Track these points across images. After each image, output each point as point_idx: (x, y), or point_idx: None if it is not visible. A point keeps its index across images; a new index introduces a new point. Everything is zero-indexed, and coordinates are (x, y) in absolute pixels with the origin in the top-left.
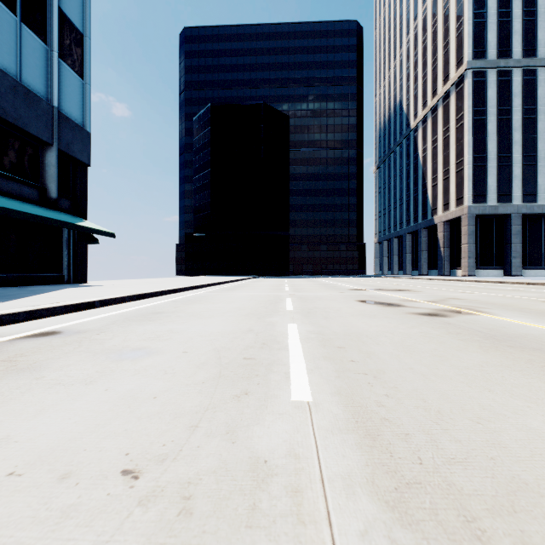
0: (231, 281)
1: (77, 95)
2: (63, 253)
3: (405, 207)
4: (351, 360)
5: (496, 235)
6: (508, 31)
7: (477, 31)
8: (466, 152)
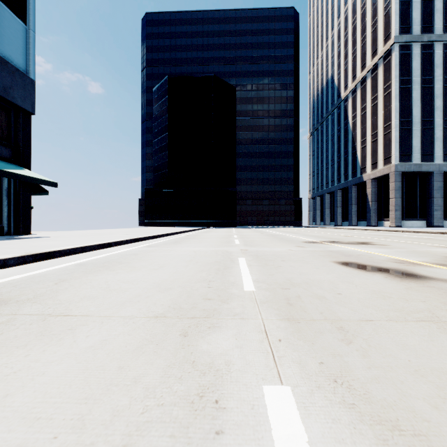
0: (181, 232)
1: (19, 40)
2: (2, 203)
3: (336, 167)
4: None
5: (419, 190)
6: (431, 9)
7: (403, 10)
8: (393, 116)
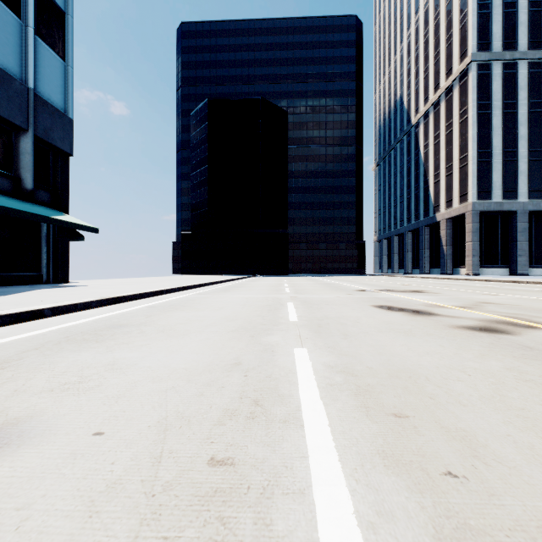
0: (227, 280)
1: (58, 78)
2: (42, 250)
3: (406, 204)
4: (446, 471)
5: (500, 233)
6: (514, 22)
7: (481, 23)
8: (470, 147)
